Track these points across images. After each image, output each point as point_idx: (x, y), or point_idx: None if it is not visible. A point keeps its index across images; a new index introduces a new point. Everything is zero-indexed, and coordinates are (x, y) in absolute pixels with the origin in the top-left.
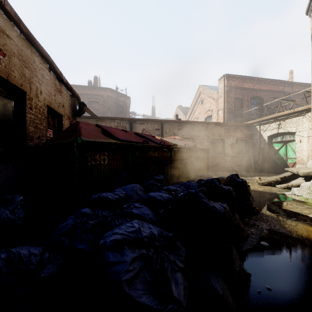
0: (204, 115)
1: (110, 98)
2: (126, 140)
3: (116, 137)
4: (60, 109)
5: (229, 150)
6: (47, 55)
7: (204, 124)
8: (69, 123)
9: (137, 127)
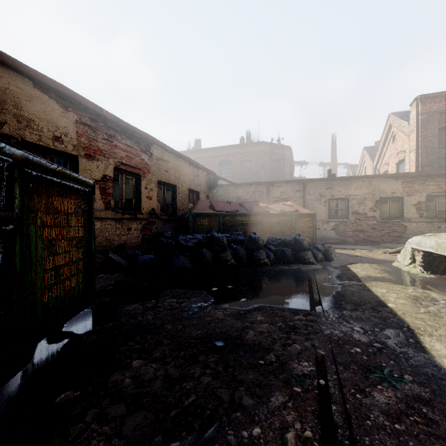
0: (395, 159)
1: (264, 153)
2: (220, 211)
3: (215, 209)
4: (198, 188)
5: (412, 212)
6: (187, 159)
7: (366, 178)
8: (205, 196)
9: (275, 190)
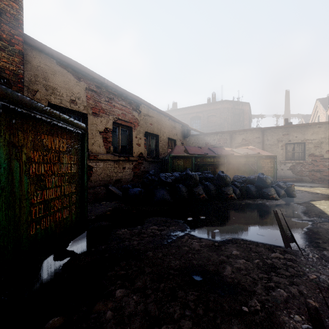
0: None
1: (226, 109)
2: (192, 154)
3: (189, 152)
4: (175, 137)
5: None
6: (167, 114)
7: (322, 124)
8: (180, 143)
9: (237, 137)
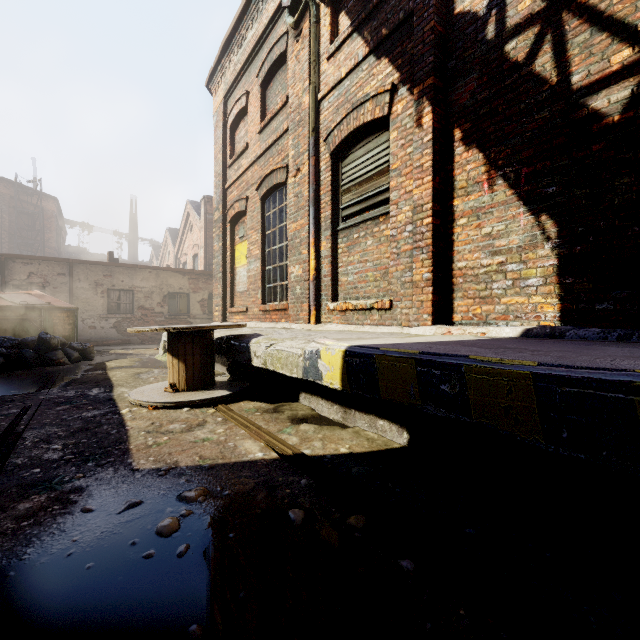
0: (192, 251)
1: None
2: None
3: None
4: None
5: (197, 309)
6: None
7: (153, 269)
8: None
9: (18, 269)
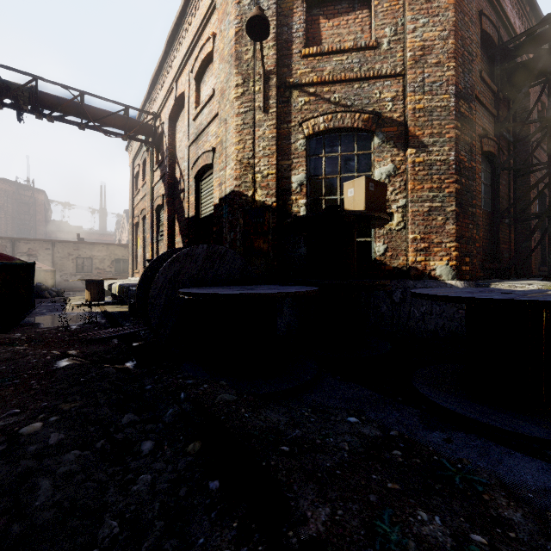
0: None
1: (5, 192)
2: None
3: None
4: None
5: None
6: None
7: (105, 245)
8: None
9: (22, 246)
